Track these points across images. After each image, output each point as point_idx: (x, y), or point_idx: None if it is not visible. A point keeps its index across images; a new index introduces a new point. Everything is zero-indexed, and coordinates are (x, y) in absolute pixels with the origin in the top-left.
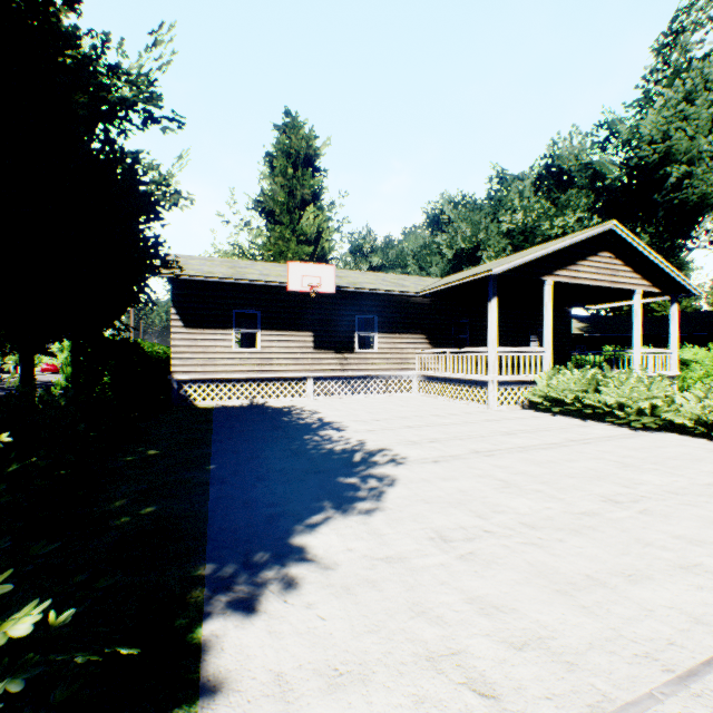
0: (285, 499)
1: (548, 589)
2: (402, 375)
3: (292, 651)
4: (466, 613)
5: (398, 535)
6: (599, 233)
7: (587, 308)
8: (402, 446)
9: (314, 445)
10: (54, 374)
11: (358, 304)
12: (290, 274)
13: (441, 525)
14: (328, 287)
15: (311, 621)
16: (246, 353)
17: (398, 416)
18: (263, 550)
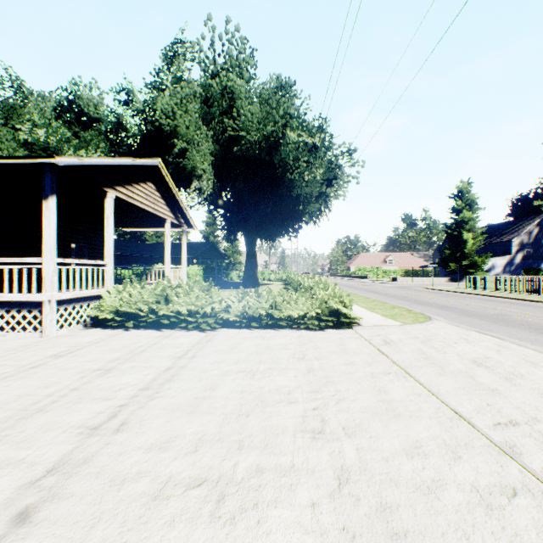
0: None
1: None
2: None
3: None
4: None
5: None
6: (148, 165)
7: None
8: None
9: None
10: None
11: None
12: None
13: None
14: None
15: None
16: None
17: None
18: None
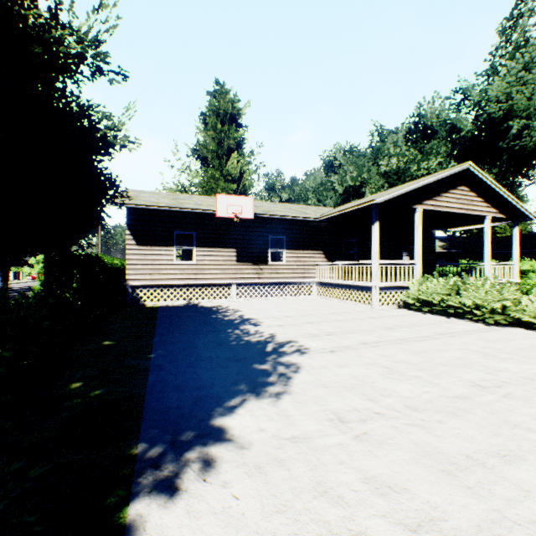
0: (210, 383)
1: (434, 469)
2: (305, 282)
3: (207, 532)
4: (363, 493)
5: (302, 416)
6: (458, 171)
7: (446, 230)
8: (305, 338)
9: (235, 337)
10: None
11: (270, 227)
12: (218, 204)
13: (339, 407)
14: (247, 214)
15: (226, 500)
16: (184, 265)
17: (301, 313)
18: (188, 430)
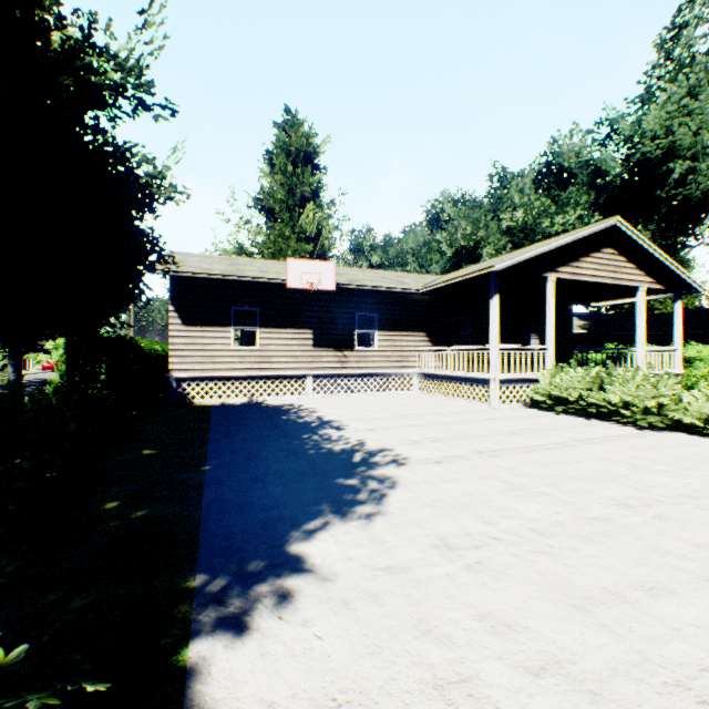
0: (282, 502)
1: (564, 605)
2: (402, 373)
3: (286, 676)
4: (475, 632)
5: (400, 542)
6: (603, 229)
7: (588, 305)
8: (403, 445)
9: (313, 444)
10: (55, 372)
11: (358, 302)
12: (289, 271)
13: (446, 531)
14: (327, 285)
15: (307, 640)
16: (245, 351)
17: (398, 414)
18: (257, 559)
